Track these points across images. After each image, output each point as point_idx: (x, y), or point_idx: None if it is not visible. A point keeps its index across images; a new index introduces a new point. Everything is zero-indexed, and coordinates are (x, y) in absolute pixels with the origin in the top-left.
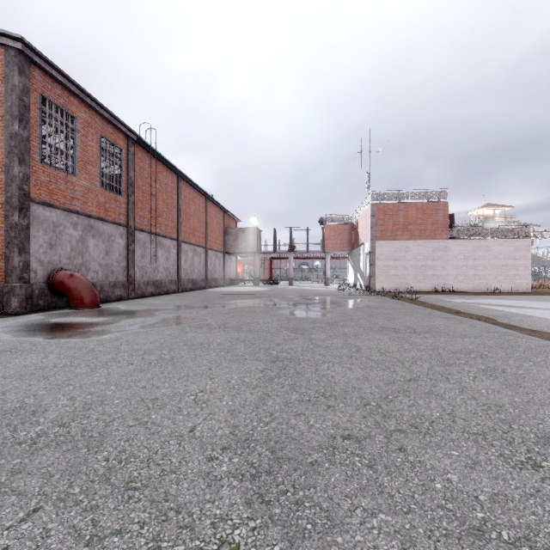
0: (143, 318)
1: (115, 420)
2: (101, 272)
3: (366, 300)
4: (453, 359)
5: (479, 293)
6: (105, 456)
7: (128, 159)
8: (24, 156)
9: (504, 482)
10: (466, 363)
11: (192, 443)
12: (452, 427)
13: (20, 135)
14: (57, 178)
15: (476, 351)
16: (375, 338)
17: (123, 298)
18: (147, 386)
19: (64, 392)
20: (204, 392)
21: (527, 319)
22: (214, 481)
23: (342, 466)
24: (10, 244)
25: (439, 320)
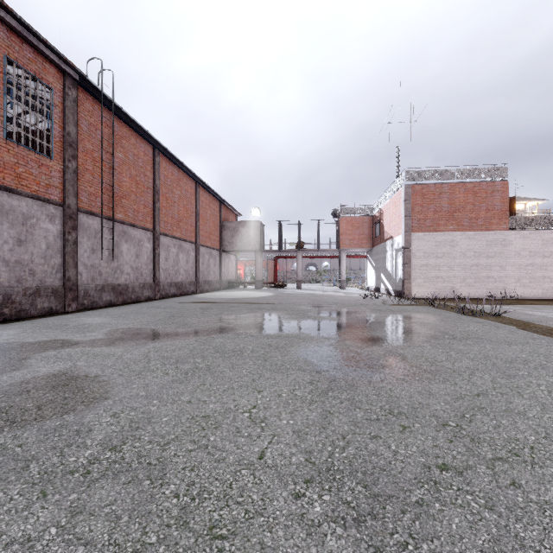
0: None
1: None
2: (8, 273)
3: (423, 316)
4: None
5: None
6: None
7: (65, 106)
8: None
9: None
10: None
11: None
12: None
13: None
14: None
15: None
16: None
17: (54, 312)
18: None
19: None
20: None
21: None
22: None
23: None
24: None
25: None
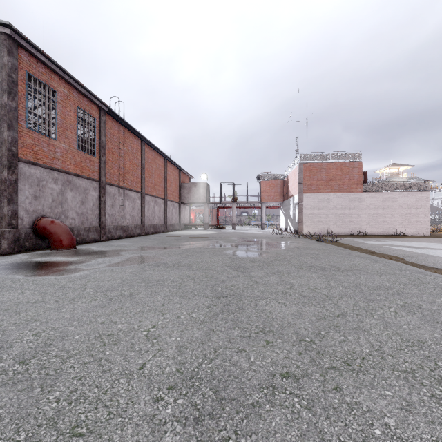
0: (110, 257)
1: (72, 357)
2: (78, 219)
3: (295, 242)
4: (374, 295)
5: (388, 236)
6: (56, 397)
7: (100, 126)
8: (12, 123)
9: (441, 427)
10: (386, 299)
11: (141, 381)
12: (382, 364)
13: (9, 105)
14: (40, 141)
15: (393, 287)
16: (305, 275)
17: (96, 240)
18: (106, 321)
19: (30, 327)
20: (155, 327)
21: (431, 258)
22: (158, 426)
23: (282, 408)
24: (1, 196)
25: (358, 260)
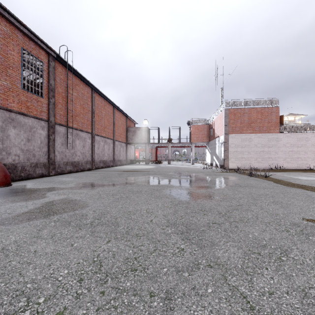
0: (24, 202)
1: None
2: (23, 156)
3: (230, 177)
4: None
5: (304, 170)
6: None
7: (49, 70)
8: None
9: None
10: None
11: None
12: None
13: None
14: None
15: None
16: None
17: (44, 175)
18: None
19: None
20: None
21: None
22: None
23: None
24: None
25: None
